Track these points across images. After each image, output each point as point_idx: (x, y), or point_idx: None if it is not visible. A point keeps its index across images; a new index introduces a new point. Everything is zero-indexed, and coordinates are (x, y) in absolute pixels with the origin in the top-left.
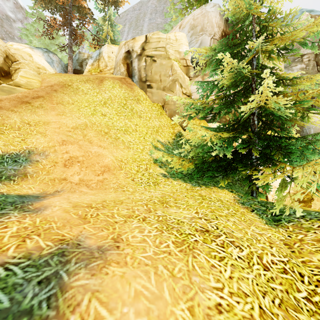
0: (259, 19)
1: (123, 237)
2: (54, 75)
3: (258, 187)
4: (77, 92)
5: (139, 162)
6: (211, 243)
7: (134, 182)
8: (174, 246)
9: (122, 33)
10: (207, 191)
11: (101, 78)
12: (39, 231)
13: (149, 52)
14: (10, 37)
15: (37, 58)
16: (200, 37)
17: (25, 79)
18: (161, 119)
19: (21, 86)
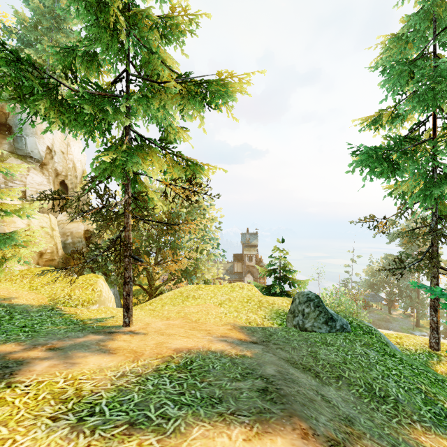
0: None
1: None
2: None
3: None
4: None
5: None
6: None
7: None
8: None
9: None
10: None
11: None
12: None
13: None
14: None
15: None
16: None
17: None
18: None
19: None
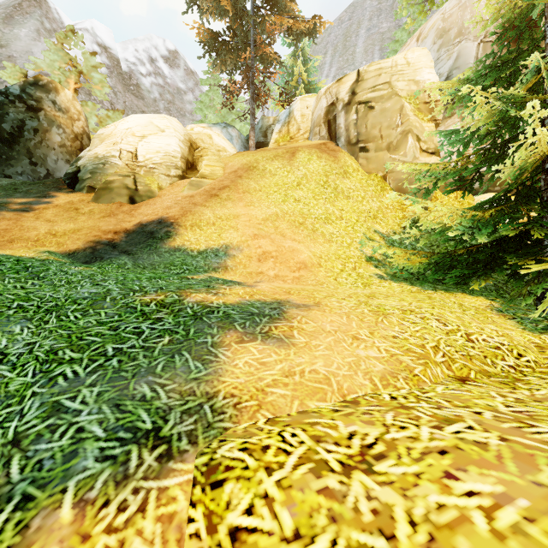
0: None
1: (323, 303)
2: (236, 156)
3: None
4: (263, 174)
5: (345, 259)
6: (409, 315)
7: (336, 282)
8: (368, 311)
9: (321, 67)
10: (443, 295)
11: (293, 150)
12: (259, 294)
13: (362, 97)
14: (182, 114)
15: (216, 138)
16: (455, 47)
17: (209, 168)
18: (382, 197)
19: (206, 177)
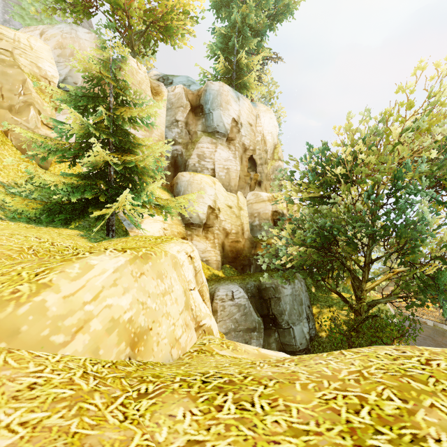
0: (119, 82)
1: None
2: None
3: (114, 230)
4: None
5: None
6: (16, 235)
7: None
8: None
9: None
10: (51, 229)
11: None
12: None
13: None
14: None
15: None
16: (70, 61)
17: None
18: (4, 150)
19: None
